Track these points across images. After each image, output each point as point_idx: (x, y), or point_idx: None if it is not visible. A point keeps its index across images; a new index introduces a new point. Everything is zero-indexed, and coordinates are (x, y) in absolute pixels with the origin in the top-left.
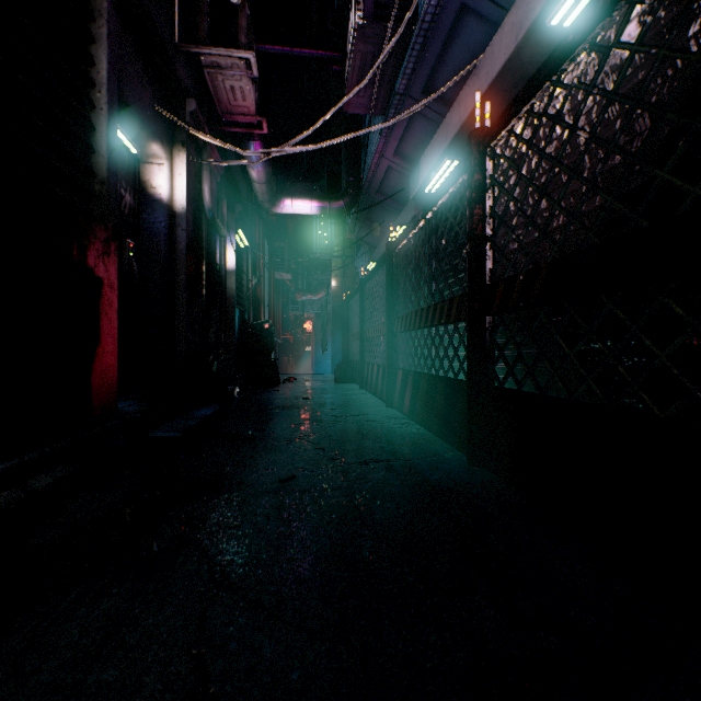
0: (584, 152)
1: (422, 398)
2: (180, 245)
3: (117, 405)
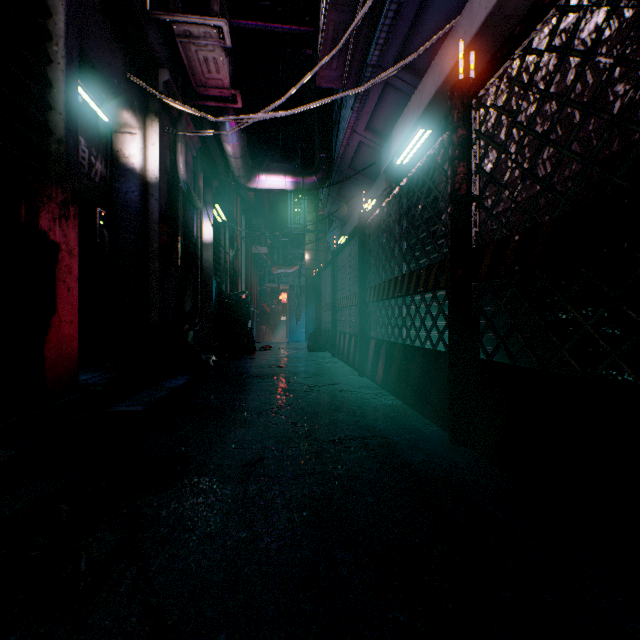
0: (606, 81)
1: (396, 368)
2: (153, 215)
3: (78, 378)
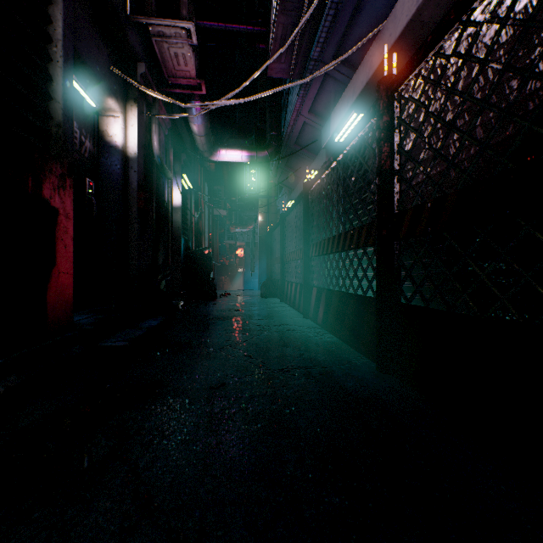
0: (497, 83)
1: (334, 311)
2: (132, 184)
3: (73, 319)
